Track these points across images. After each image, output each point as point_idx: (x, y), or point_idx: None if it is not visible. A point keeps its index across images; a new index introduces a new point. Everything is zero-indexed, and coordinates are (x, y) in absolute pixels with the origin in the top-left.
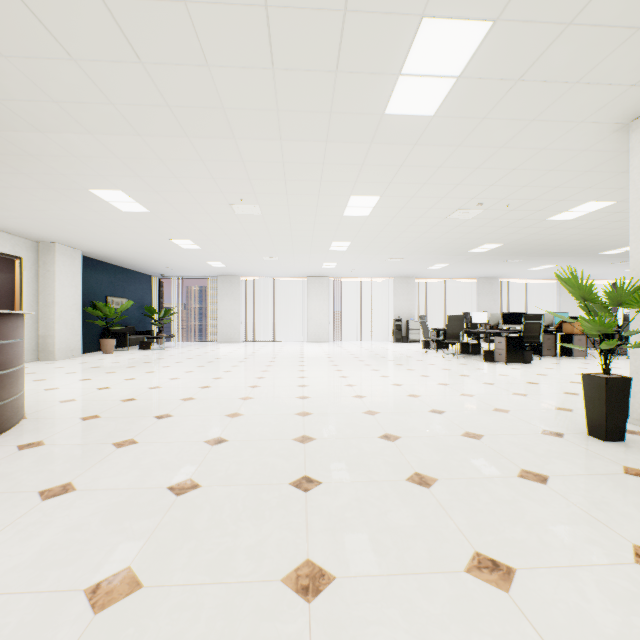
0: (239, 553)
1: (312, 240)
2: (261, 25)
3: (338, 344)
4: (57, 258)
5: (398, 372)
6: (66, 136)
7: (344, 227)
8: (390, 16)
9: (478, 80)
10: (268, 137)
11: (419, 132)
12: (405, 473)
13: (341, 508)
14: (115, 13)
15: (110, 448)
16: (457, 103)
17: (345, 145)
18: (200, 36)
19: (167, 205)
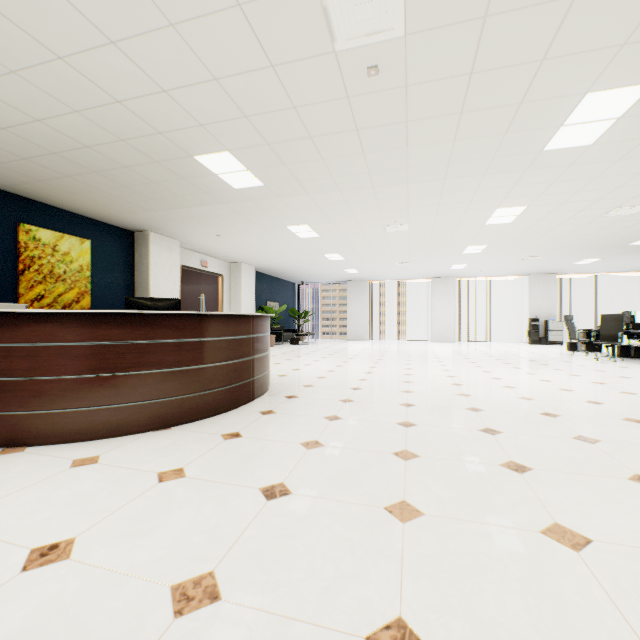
0: (465, 453)
1: (447, 246)
2: (454, 122)
3: (465, 344)
4: (242, 274)
5: (543, 371)
6: (292, 198)
7: (483, 233)
8: (557, 98)
9: (639, 116)
10: (434, 179)
11: (575, 157)
12: (570, 435)
13: (523, 444)
14: (360, 135)
15: (340, 402)
16: (617, 133)
17: (500, 175)
18: (408, 135)
19: (334, 231)
